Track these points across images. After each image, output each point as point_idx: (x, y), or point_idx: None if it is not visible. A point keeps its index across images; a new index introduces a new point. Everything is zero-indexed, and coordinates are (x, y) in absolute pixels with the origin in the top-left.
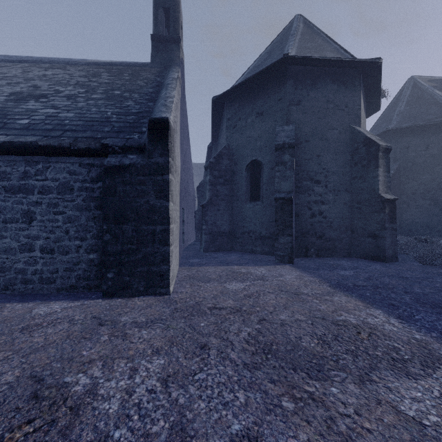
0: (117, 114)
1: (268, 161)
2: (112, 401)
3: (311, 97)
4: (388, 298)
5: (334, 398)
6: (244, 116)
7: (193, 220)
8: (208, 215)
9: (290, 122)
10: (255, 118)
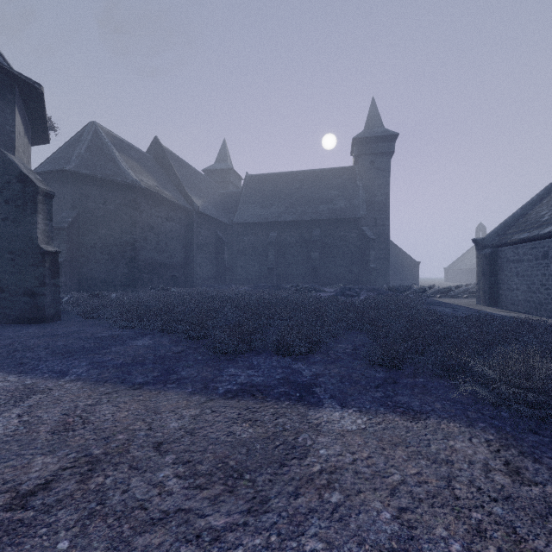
0: None
1: None
2: None
3: None
4: (21, 358)
5: None
6: None
7: None
8: None
9: None
10: None
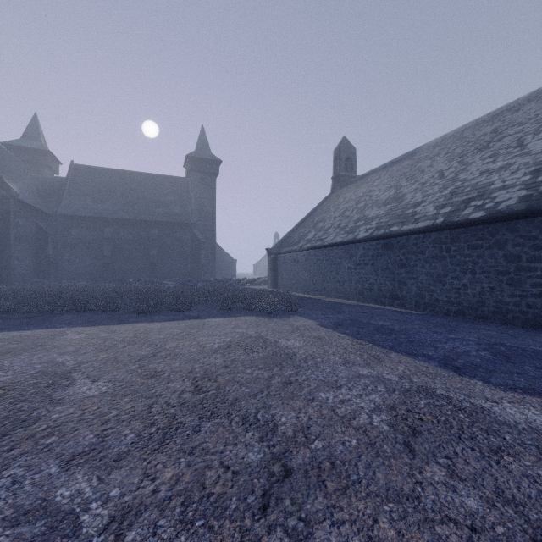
0: None
1: None
2: (1, 379)
3: None
4: None
5: (61, 344)
6: None
7: None
8: None
9: None
10: None
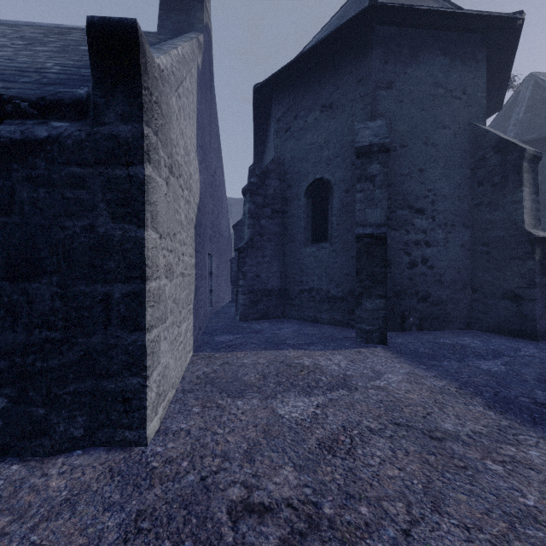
0: (63, 66)
1: (342, 179)
2: None
3: (410, 77)
4: None
5: None
6: (303, 112)
7: (228, 272)
8: (248, 263)
9: (377, 116)
10: (319, 114)
